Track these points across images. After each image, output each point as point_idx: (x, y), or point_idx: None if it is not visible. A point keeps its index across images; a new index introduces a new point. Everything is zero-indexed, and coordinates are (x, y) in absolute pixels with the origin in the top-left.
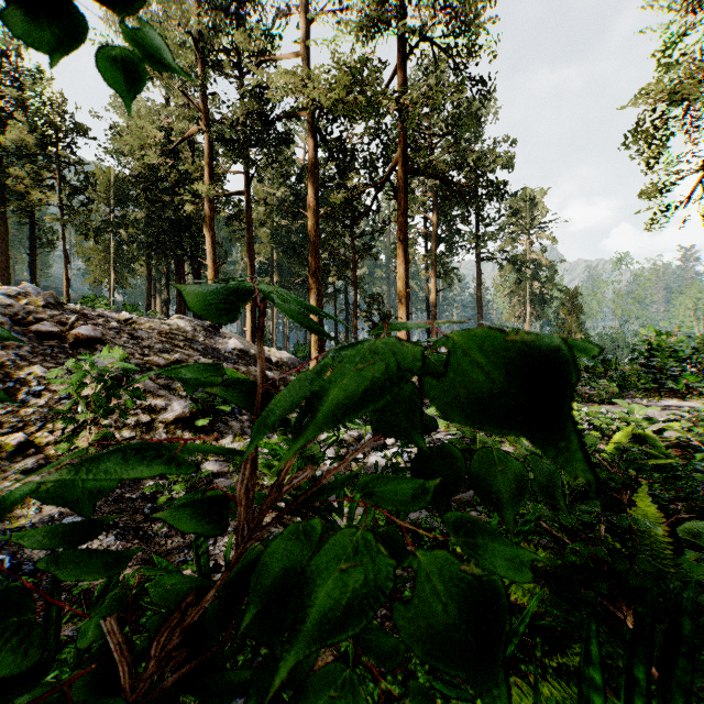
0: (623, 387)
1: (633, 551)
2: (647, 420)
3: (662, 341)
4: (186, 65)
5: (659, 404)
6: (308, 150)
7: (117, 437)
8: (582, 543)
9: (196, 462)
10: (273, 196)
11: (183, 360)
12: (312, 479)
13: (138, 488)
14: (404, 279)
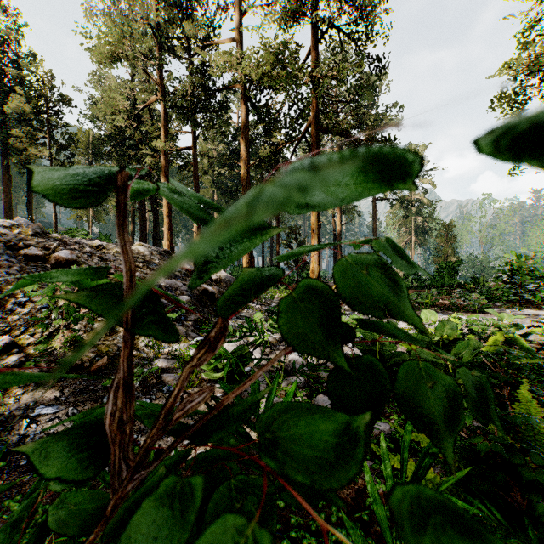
0: (490, 299)
1: (525, 446)
2: (514, 326)
3: (521, 263)
4: (146, 48)
5: (520, 313)
6: (241, 114)
7: (85, 339)
8: (479, 439)
9: (148, 359)
10: (214, 151)
11: (141, 277)
12: (242, 374)
13: (100, 381)
14: (316, 215)
